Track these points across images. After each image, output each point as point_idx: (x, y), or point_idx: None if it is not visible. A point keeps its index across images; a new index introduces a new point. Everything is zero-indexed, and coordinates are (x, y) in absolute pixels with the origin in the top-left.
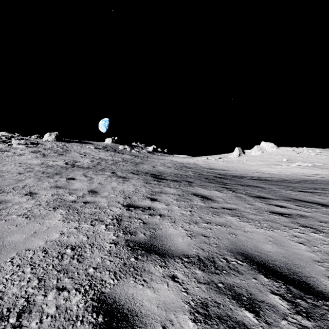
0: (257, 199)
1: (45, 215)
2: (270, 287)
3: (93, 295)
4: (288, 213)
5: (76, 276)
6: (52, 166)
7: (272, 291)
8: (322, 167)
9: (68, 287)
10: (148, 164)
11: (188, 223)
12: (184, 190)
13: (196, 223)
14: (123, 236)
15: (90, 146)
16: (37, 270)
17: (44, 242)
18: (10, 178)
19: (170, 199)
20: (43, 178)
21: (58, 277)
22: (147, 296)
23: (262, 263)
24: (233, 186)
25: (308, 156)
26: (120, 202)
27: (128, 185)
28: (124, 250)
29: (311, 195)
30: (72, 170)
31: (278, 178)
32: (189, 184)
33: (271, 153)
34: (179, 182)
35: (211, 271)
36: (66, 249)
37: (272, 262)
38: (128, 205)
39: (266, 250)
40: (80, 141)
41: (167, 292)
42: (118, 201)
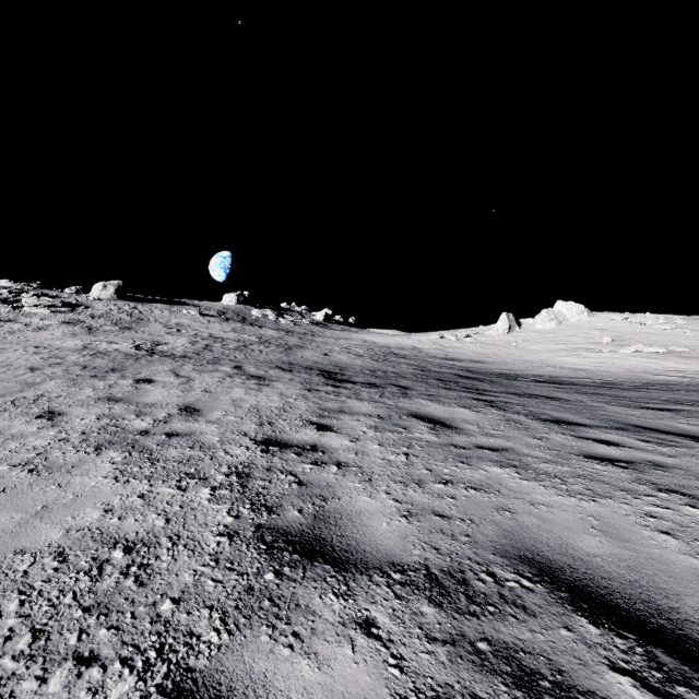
0: (553, 427)
1: (75, 464)
2: (605, 651)
3: (164, 677)
4: (626, 459)
5: (129, 624)
6: (106, 353)
7: (613, 662)
8: (688, 356)
9: (103, 653)
10: (314, 348)
11: (403, 483)
12: (391, 407)
13: (419, 483)
14: (251, 517)
15: (191, 310)
16: (35, 607)
17: (64, 532)
18: (9, 380)
19: (362, 426)
20: (84, 380)
21: (82, 627)
22: (302, 679)
23: (581, 585)
24: (499, 398)
25: (656, 332)
26: (249, 434)
27: (269, 394)
28: (251, 551)
29: (671, 416)
30: (149, 362)
31: (594, 379)
32: (404, 393)
33: (577, 325)
34: (380, 387)
35: (458, 607)
36: (111, 549)
37: (603, 584)
38: (267, 441)
39: (586, 550)
40: (169, 300)
41: (352, 668)
42: (244, 432)
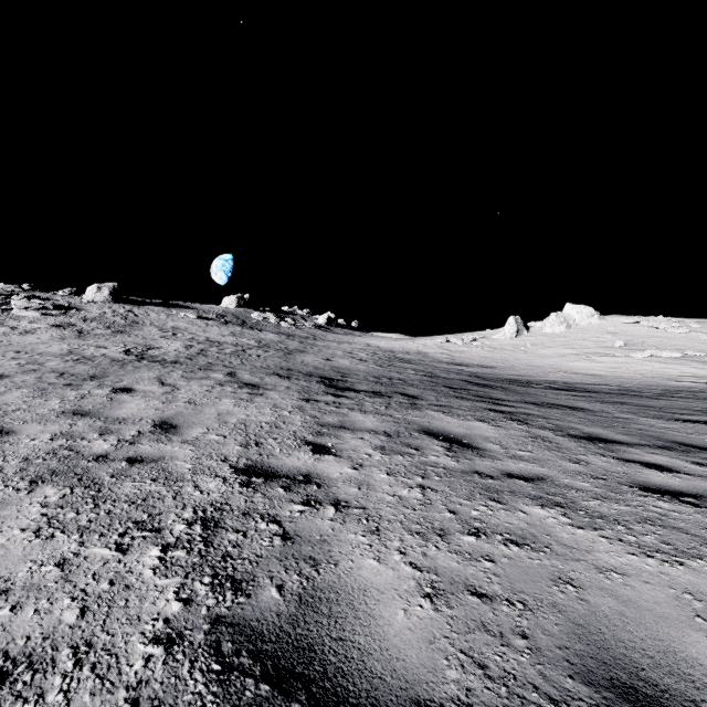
0: (588, 445)
1: None
2: None
3: None
4: (691, 491)
5: None
6: (92, 358)
7: None
8: (705, 361)
9: None
10: (315, 353)
11: (421, 535)
12: (399, 421)
13: (442, 534)
14: (207, 601)
15: (188, 313)
16: None
17: None
18: None
19: (366, 446)
20: (54, 389)
21: None
22: None
23: None
24: (517, 408)
25: (670, 336)
26: (229, 459)
27: (261, 406)
28: (195, 678)
29: None
30: (135, 368)
31: (611, 386)
32: (412, 404)
33: (587, 329)
34: (386, 397)
35: None
36: None
37: None
38: (250, 470)
39: None
40: (166, 303)
41: None
42: (225, 456)
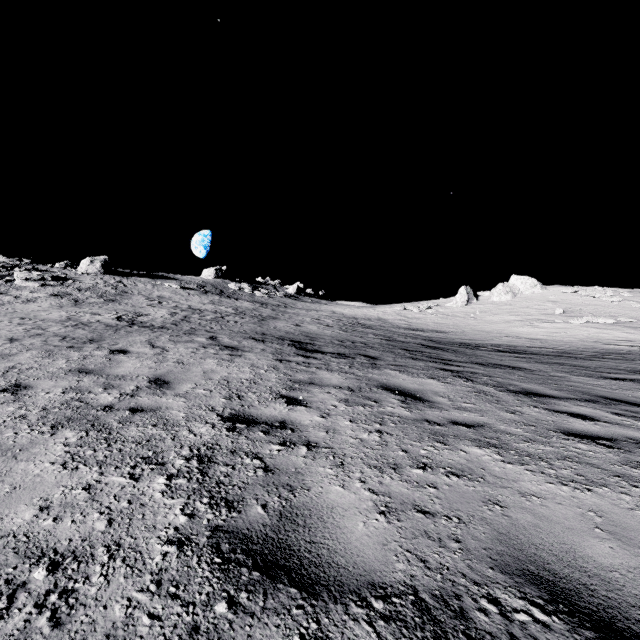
0: (524, 399)
1: (24, 446)
2: None
3: None
4: (607, 436)
5: None
6: (88, 324)
7: None
8: (635, 326)
9: None
10: (286, 319)
11: (378, 468)
12: (361, 378)
13: (395, 468)
14: (207, 515)
15: (172, 283)
16: None
17: None
18: None
19: (332, 399)
20: (60, 351)
21: None
22: None
23: (608, 618)
24: (465, 368)
25: (605, 304)
26: (216, 409)
27: (241, 365)
28: (202, 567)
29: (636, 386)
30: (128, 332)
31: (550, 349)
32: (372, 364)
33: (530, 298)
34: (349, 358)
35: None
36: (33, 566)
37: (634, 615)
38: (234, 418)
39: (599, 561)
40: (152, 274)
41: None
42: (212, 407)
